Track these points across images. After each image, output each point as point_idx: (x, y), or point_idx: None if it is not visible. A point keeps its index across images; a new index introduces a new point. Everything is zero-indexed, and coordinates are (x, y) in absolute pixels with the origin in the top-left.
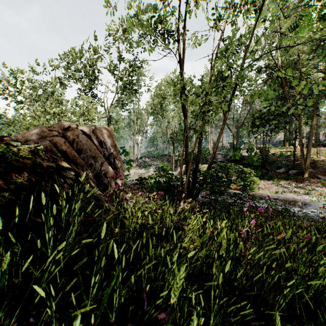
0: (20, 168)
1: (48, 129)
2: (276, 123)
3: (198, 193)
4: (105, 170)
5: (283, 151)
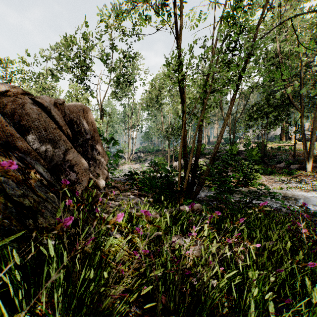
0: None
1: None
2: (276, 115)
3: (199, 190)
4: (72, 161)
5: (281, 145)
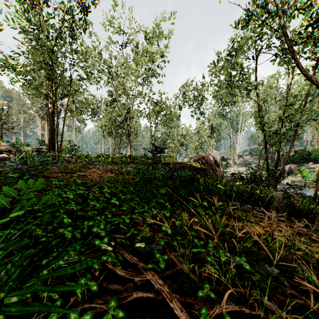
0: (201, 169)
1: (199, 156)
2: None
3: (276, 185)
4: (216, 169)
5: None
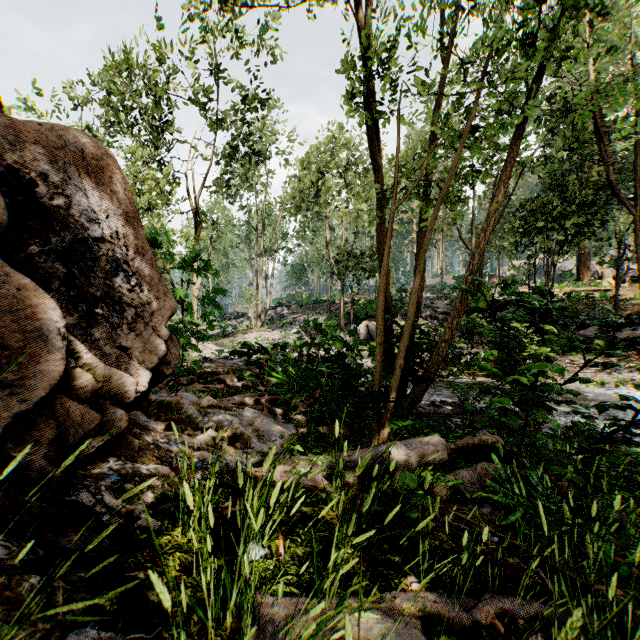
0: None
1: None
2: (577, 224)
3: (423, 391)
4: None
5: (582, 291)
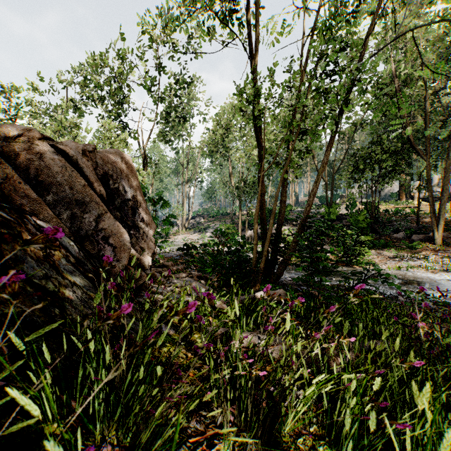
0: None
1: None
2: (392, 165)
3: (283, 270)
4: (107, 230)
5: (400, 207)
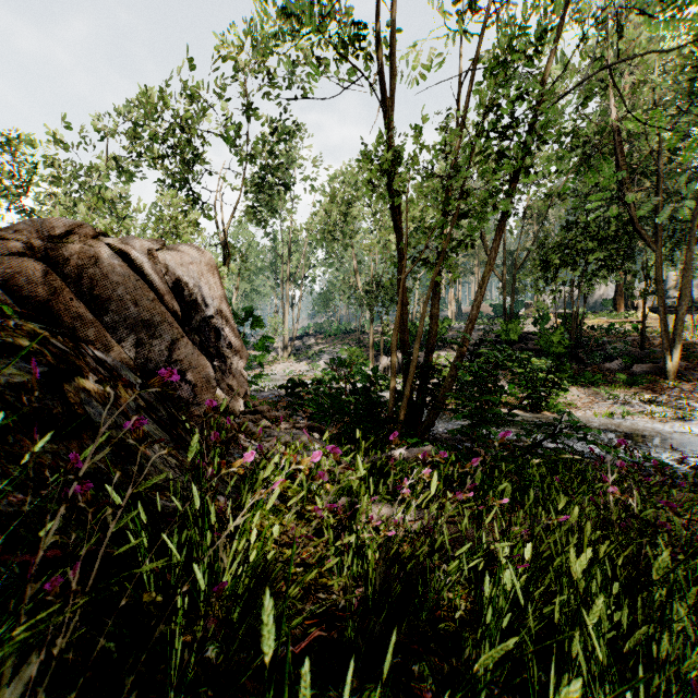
0: None
1: None
2: (603, 258)
3: (434, 418)
4: (184, 362)
5: (616, 322)
